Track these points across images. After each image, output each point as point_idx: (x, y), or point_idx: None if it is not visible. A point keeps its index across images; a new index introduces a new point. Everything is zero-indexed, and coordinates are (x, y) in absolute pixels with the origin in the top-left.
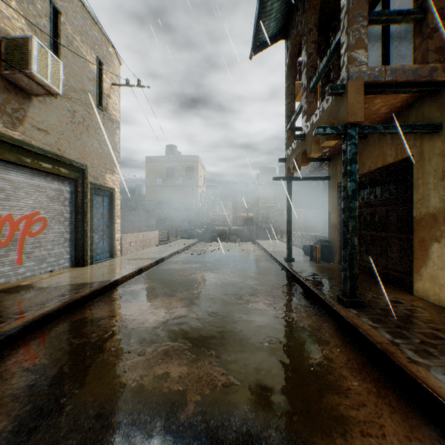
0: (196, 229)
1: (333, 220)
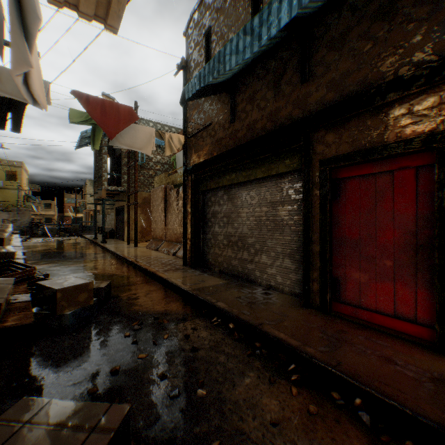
0: (27, 227)
1: (115, 222)
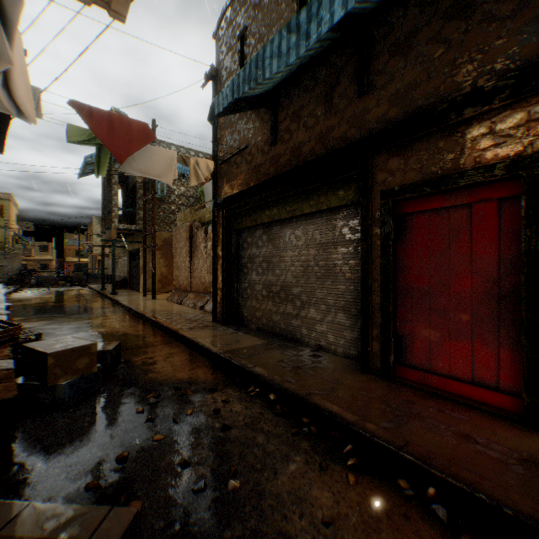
0: (16, 276)
1: (128, 268)
